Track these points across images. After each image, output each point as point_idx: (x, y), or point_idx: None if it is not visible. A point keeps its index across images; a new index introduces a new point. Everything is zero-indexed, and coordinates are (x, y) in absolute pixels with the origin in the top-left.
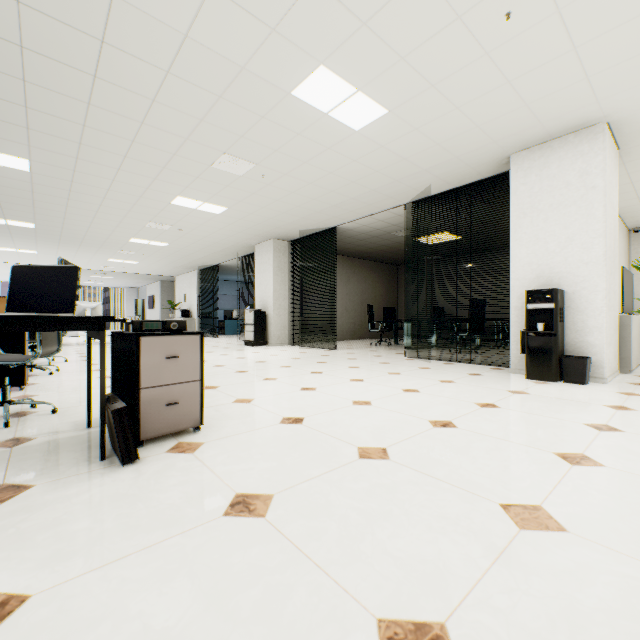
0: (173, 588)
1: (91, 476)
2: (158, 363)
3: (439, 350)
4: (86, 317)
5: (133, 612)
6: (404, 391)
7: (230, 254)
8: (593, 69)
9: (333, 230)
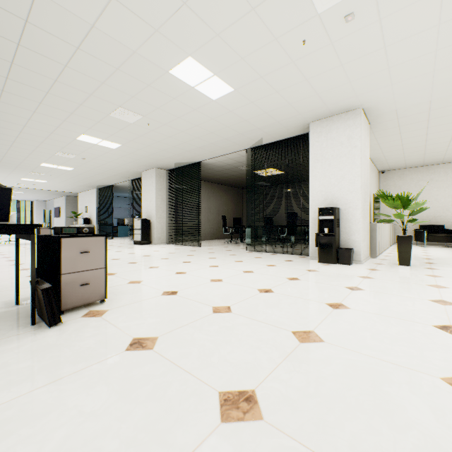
0: (96, 391)
1: (26, 335)
2: (74, 256)
3: (269, 246)
4: (21, 224)
5: (71, 406)
6: (244, 272)
7: (122, 177)
8: (353, 78)
9: (198, 164)
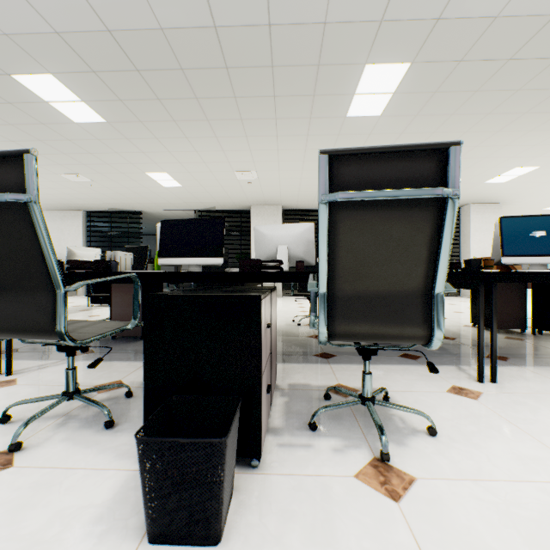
0: None
1: None
2: None
3: None
4: None
5: None
6: None
7: (197, 206)
8: (535, 193)
9: None
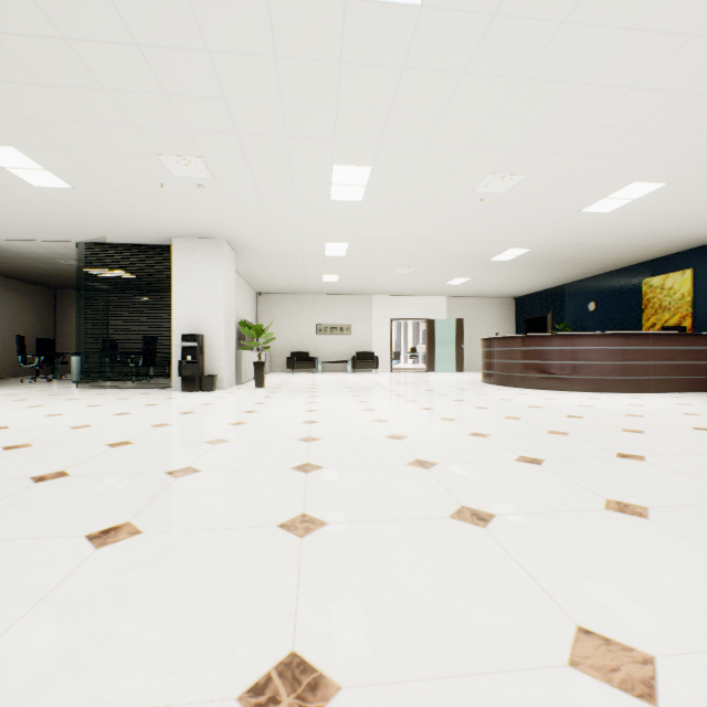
0: (11, 459)
1: None
2: None
3: (114, 382)
4: None
5: None
6: (89, 406)
7: None
8: (212, 218)
9: None
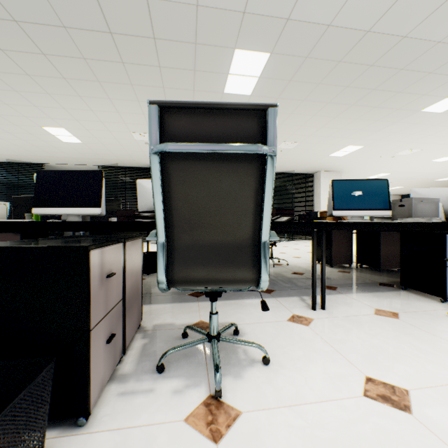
0: None
1: None
2: None
3: None
4: None
5: None
6: None
7: (100, 162)
8: (362, 165)
9: None
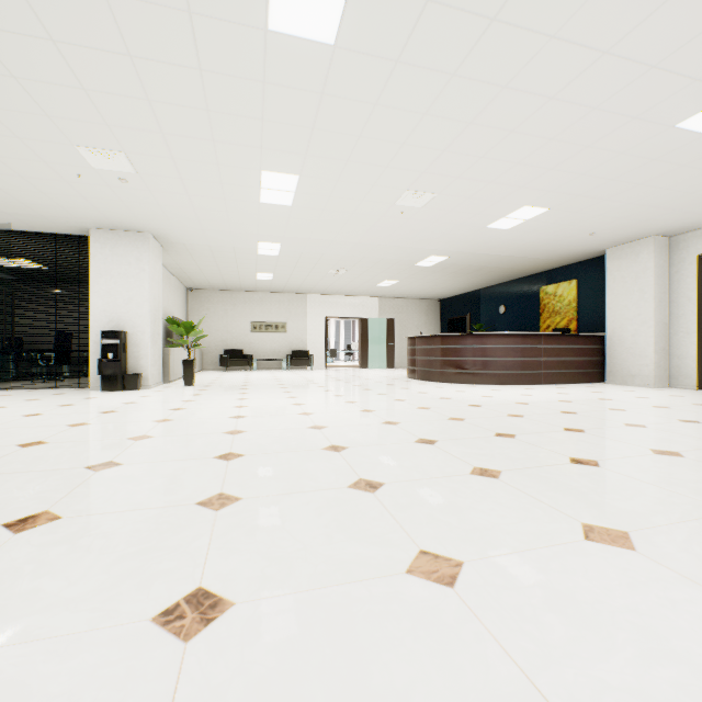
0: None
1: None
2: None
3: (19, 382)
4: None
5: None
6: None
7: None
8: (136, 212)
9: None
